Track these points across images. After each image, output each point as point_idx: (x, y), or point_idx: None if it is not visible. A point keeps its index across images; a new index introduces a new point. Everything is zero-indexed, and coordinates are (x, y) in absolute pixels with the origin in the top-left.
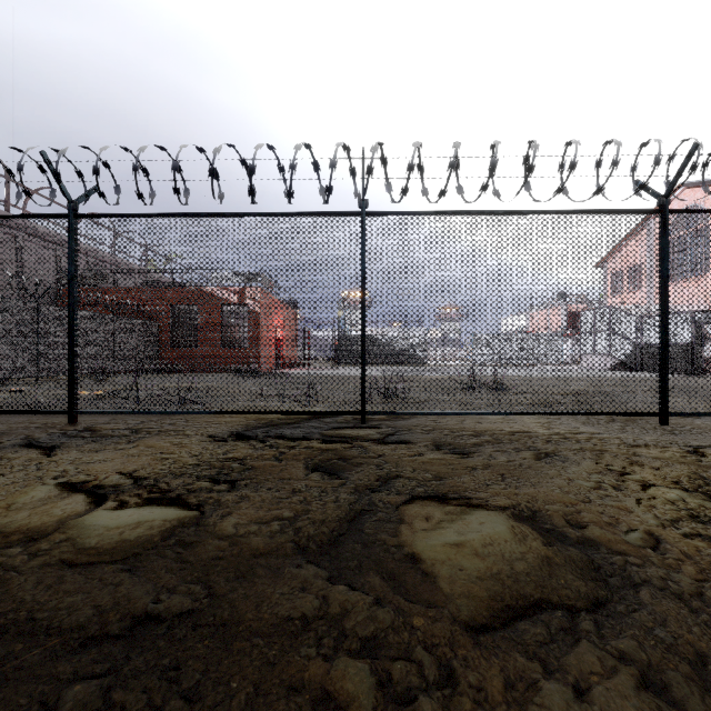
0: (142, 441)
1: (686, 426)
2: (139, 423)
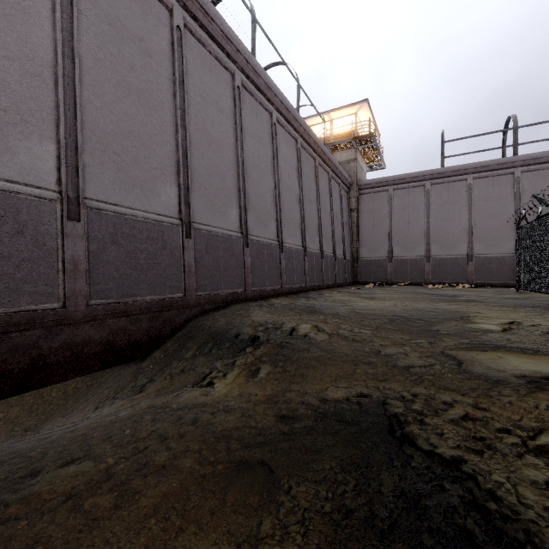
0: None
1: None
2: None
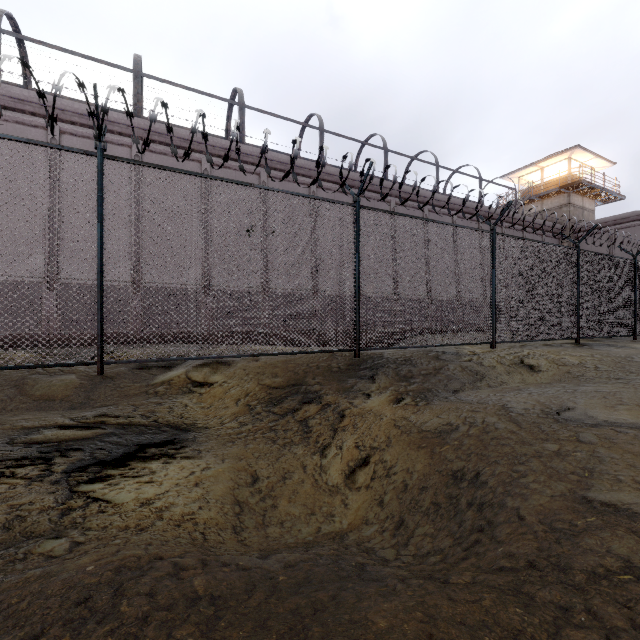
0: (588, 341)
1: (533, 394)
2: (634, 342)
